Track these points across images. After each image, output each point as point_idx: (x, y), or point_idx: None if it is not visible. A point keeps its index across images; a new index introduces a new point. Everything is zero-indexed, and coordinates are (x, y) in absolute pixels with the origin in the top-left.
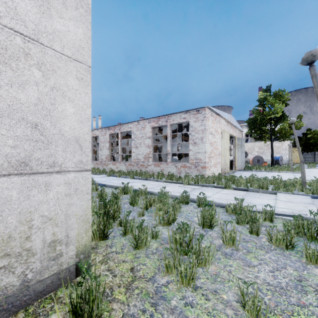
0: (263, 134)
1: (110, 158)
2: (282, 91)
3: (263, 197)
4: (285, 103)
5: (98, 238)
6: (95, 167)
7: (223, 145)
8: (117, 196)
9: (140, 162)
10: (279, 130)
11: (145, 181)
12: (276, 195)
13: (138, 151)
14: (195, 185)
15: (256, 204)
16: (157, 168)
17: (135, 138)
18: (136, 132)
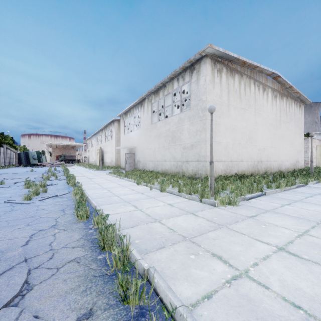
0: None
1: None
2: None
3: None
4: None
5: None
6: None
7: (317, 153)
8: None
9: None
10: None
11: None
12: None
13: None
14: None
15: None
16: None
17: None
18: None
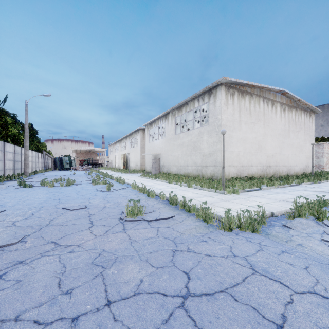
0: None
1: None
2: None
3: None
4: None
5: None
6: None
7: None
8: None
9: None
10: None
11: None
12: None
13: None
14: None
15: None
16: None
17: None
18: None
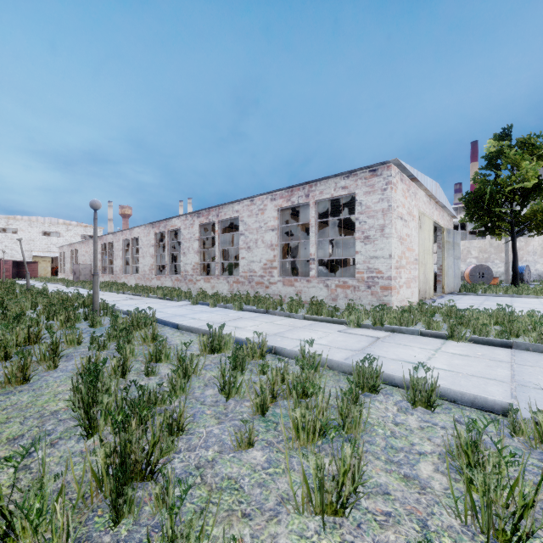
0: (495, 222)
1: (201, 270)
2: (538, 137)
3: None
4: None
5: None
6: (175, 286)
7: (423, 243)
8: (190, 364)
9: (255, 276)
10: (531, 215)
11: (264, 315)
12: None
13: (251, 255)
14: (373, 328)
15: None
16: (288, 288)
17: (247, 231)
18: (249, 219)
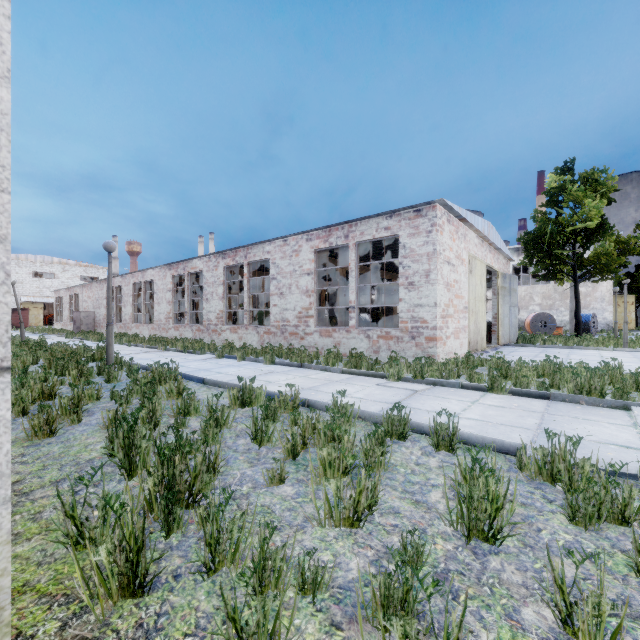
0: (556, 266)
1: (226, 319)
2: (601, 172)
3: (596, 417)
4: (607, 197)
5: (114, 592)
6: (196, 338)
7: (474, 289)
8: (221, 415)
9: (289, 326)
10: (595, 258)
11: (298, 369)
12: (626, 411)
13: (285, 303)
14: (414, 382)
15: (591, 442)
16: (325, 339)
17: (279, 275)
18: (281, 262)
